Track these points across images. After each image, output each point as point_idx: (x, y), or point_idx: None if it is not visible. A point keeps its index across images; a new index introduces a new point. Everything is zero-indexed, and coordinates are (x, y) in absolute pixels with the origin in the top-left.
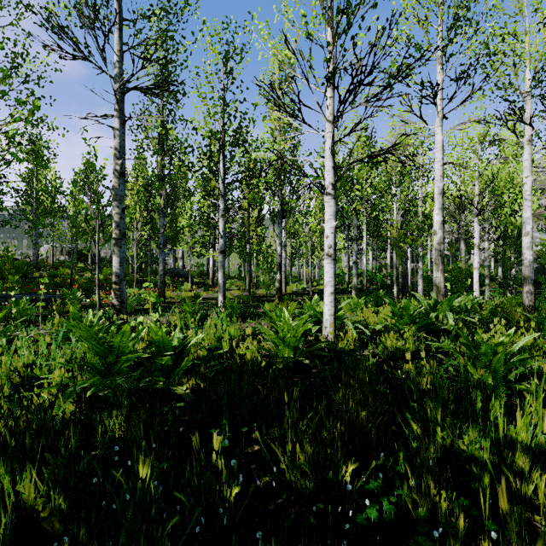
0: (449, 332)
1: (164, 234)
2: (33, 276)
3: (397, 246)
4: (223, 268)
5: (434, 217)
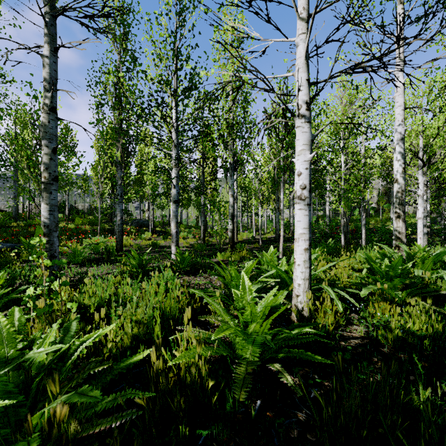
0: (445, 296)
1: (121, 185)
2: (10, 226)
3: (345, 196)
4: (175, 218)
5: (394, 165)
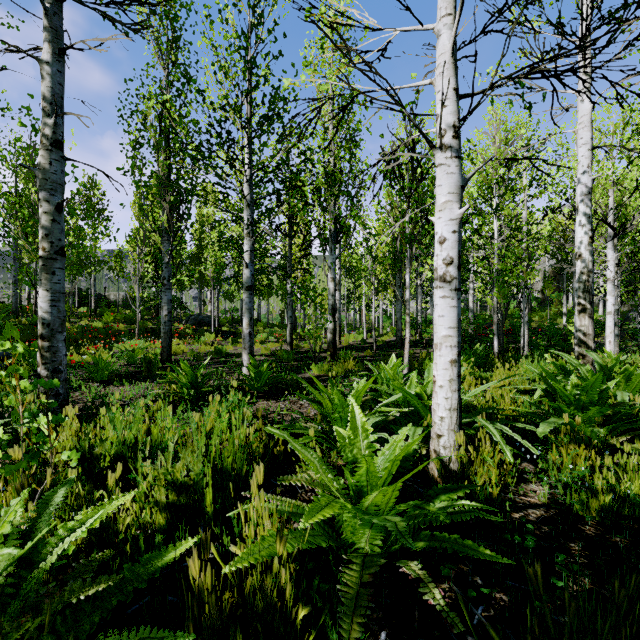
0: None
1: (169, 264)
2: None
3: (500, 281)
4: (249, 312)
5: (577, 232)
